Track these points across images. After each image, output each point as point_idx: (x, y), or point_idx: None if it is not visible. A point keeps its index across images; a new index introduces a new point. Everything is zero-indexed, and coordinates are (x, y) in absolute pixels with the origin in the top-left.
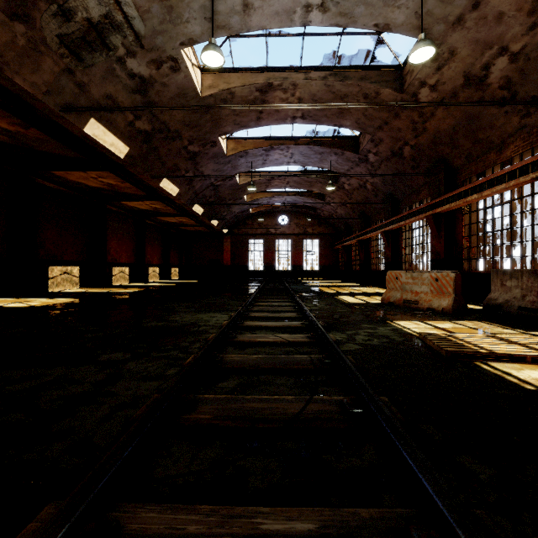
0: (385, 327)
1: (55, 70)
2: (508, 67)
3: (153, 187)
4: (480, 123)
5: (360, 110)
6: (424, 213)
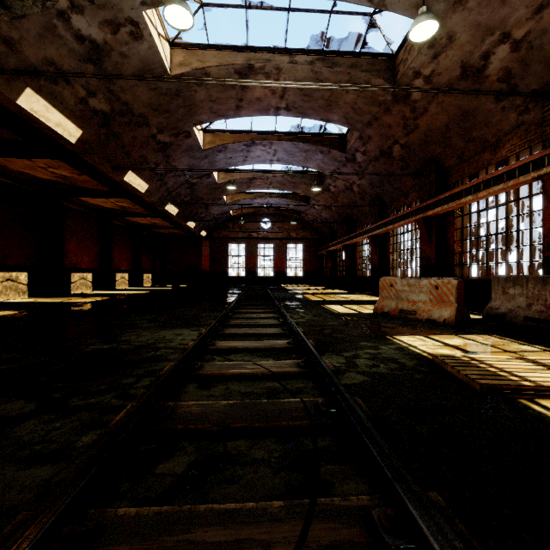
0: (388, 345)
1: None
2: (509, 57)
3: (117, 182)
4: (475, 120)
5: (349, 103)
6: (415, 217)
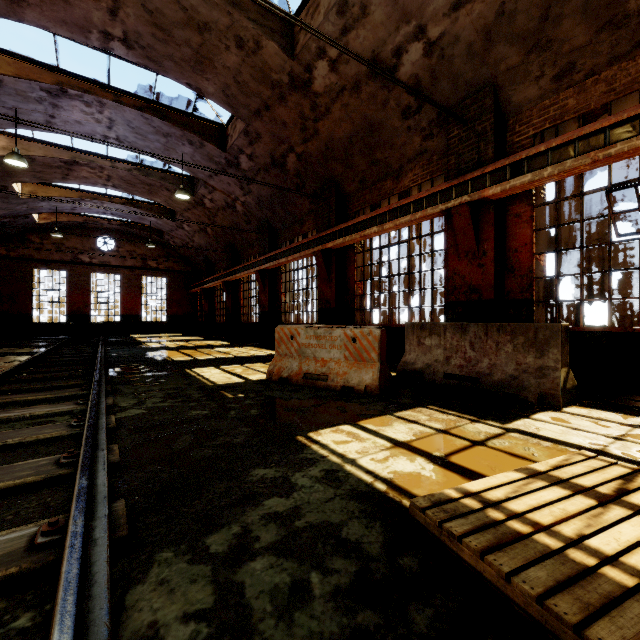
0: (307, 469)
1: None
2: (421, 62)
3: None
4: (380, 138)
5: (230, 69)
6: (312, 249)
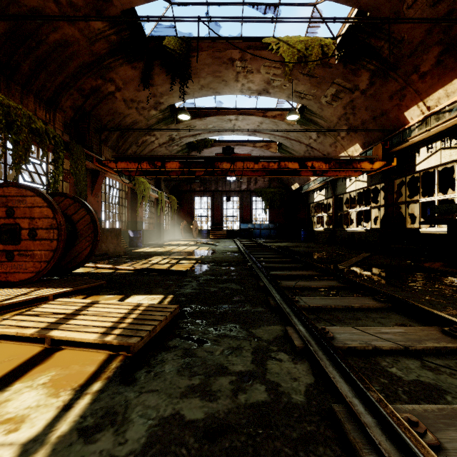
0: (102, 454)
1: None
2: None
3: None
4: None
5: None
6: None
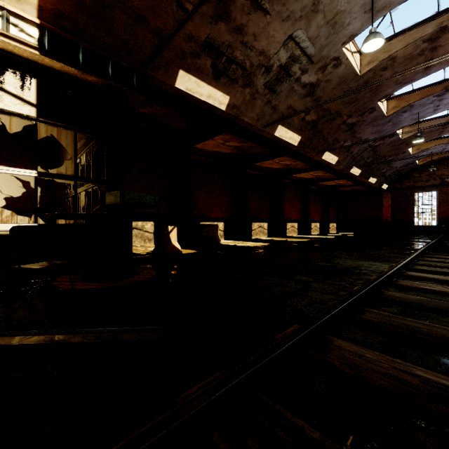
0: None
1: (261, 105)
2: None
3: (316, 161)
4: None
5: None
6: None
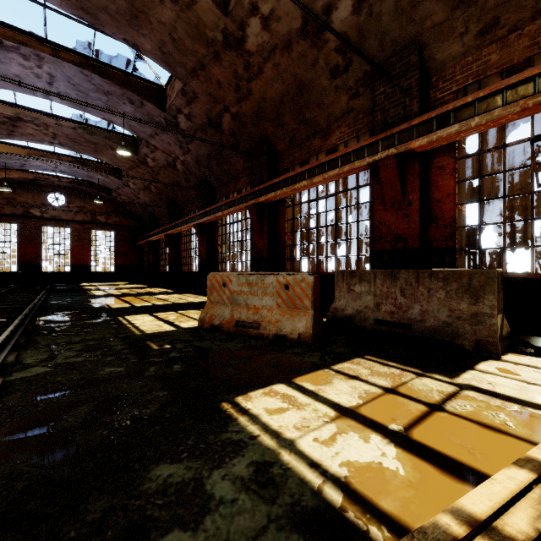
0: (230, 462)
1: None
2: (350, 20)
3: None
4: (309, 98)
5: (165, 24)
6: (246, 203)
